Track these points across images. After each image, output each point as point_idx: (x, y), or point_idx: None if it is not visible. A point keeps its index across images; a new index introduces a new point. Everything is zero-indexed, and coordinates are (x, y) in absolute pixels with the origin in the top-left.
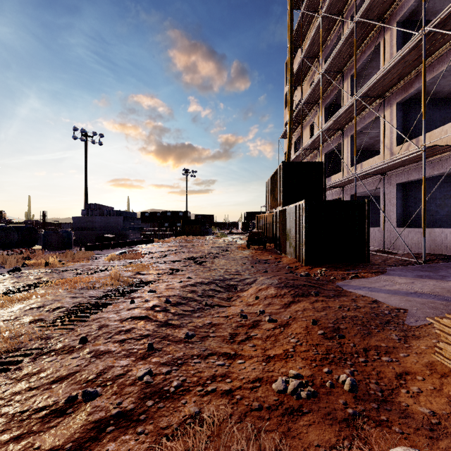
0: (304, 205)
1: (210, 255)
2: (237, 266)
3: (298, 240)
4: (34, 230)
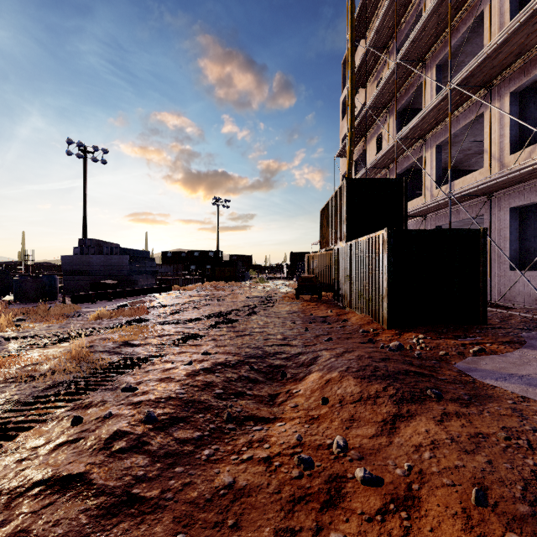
0: (387, 236)
1: (244, 309)
2: (283, 329)
3: (374, 289)
4: (6, 275)
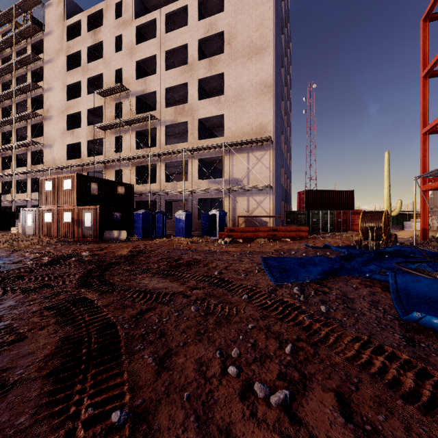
0: None
1: None
2: None
3: None
4: None
